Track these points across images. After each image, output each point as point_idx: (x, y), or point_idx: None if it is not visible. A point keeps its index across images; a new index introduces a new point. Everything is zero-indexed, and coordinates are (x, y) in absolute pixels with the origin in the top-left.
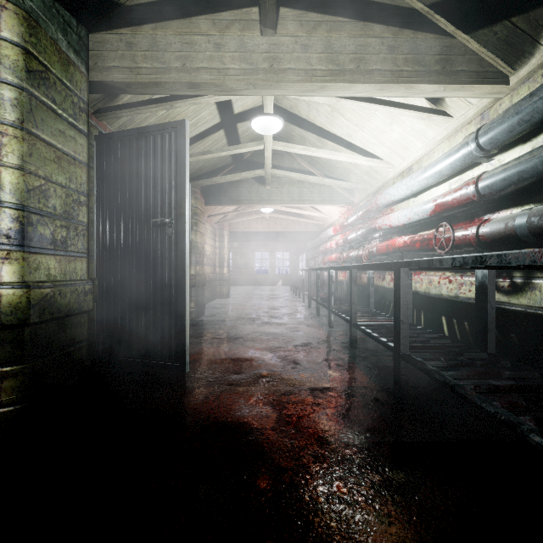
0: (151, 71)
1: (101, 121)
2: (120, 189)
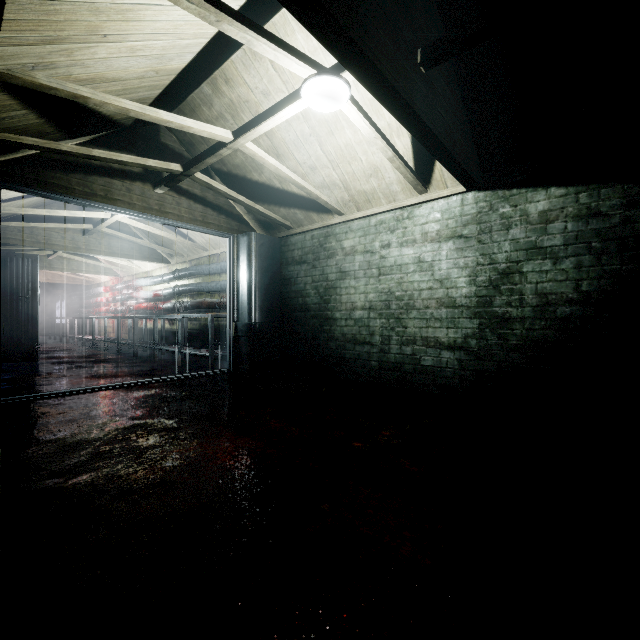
0: (31, 242)
1: None
2: None
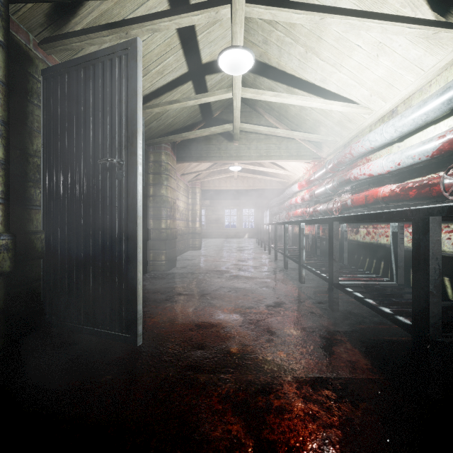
0: None
1: (51, 56)
2: (67, 128)
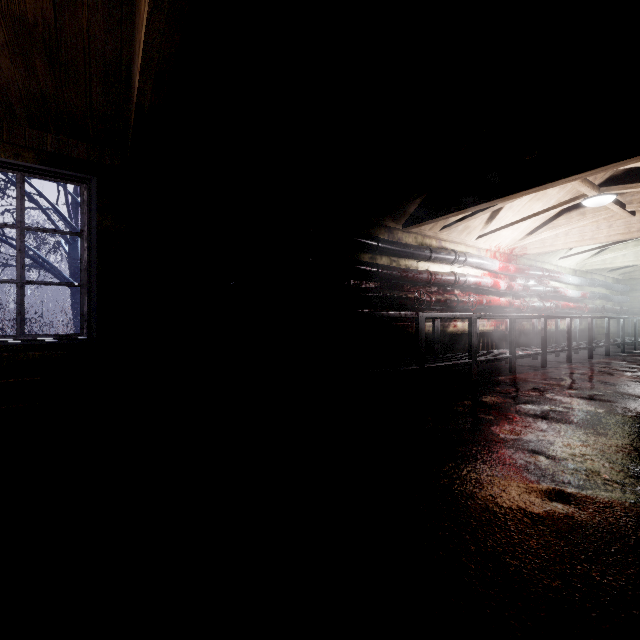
0: None
1: None
2: None
